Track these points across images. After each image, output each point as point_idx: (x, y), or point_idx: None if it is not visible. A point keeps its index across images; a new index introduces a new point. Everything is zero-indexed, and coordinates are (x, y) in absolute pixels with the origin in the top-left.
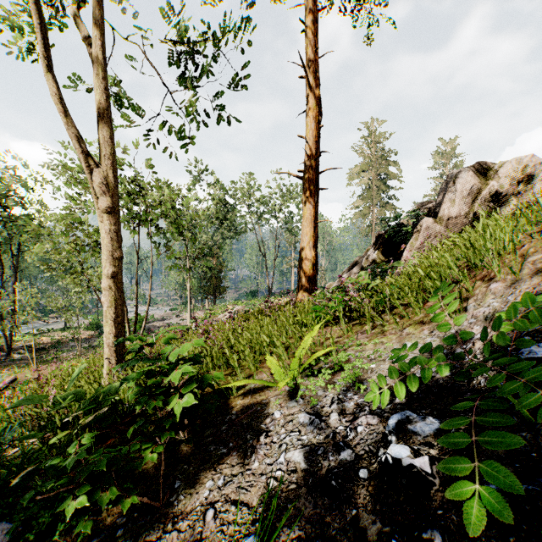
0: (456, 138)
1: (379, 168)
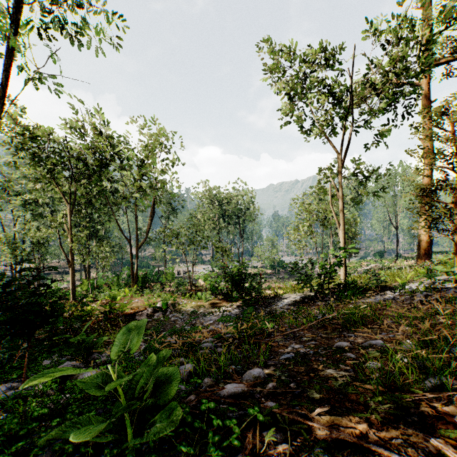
0: None
1: None
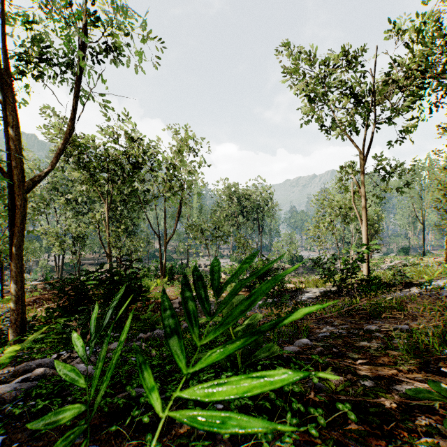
0: None
1: None
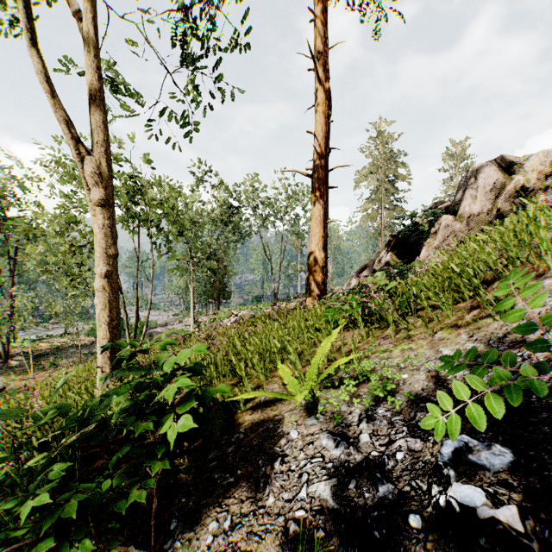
0: (467, 139)
1: (388, 170)
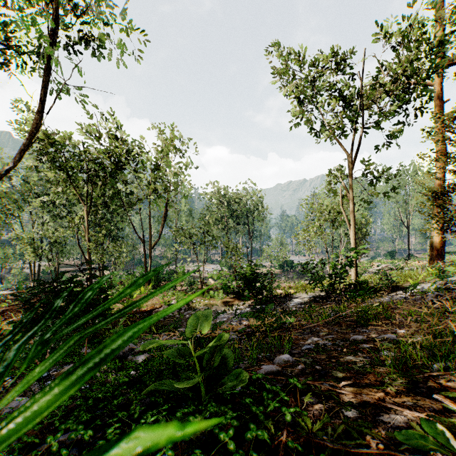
0: None
1: None
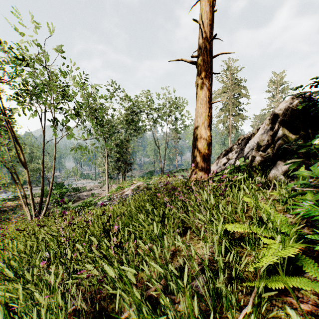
0: (284, 71)
1: (234, 90)
